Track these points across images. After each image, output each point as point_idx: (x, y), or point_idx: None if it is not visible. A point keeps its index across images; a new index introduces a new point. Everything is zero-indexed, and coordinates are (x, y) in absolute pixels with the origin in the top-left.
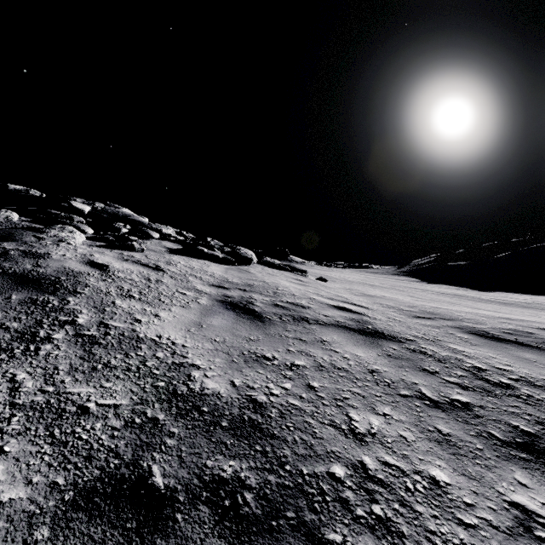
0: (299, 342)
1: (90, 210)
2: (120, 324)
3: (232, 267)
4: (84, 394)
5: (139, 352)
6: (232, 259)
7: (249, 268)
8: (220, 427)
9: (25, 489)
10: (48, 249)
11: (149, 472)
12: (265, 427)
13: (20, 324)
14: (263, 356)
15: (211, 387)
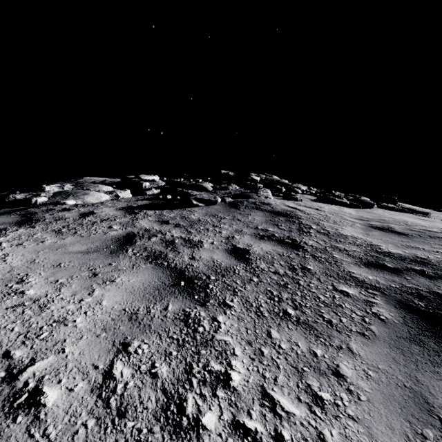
0: (439, 245)
1: (259, 180)
2: (331, 230)
3: (359, 210)
4: (341, 246)
5: (348, 239)
6: (358, 204)
7: (372, 211)
8: (406, 260)
9: (348, 260)
10: (267, 201)
11: (384, 264)
12: (429, 263)
13: (294, 227)
14: (416, 247)
15: (394, 251)
